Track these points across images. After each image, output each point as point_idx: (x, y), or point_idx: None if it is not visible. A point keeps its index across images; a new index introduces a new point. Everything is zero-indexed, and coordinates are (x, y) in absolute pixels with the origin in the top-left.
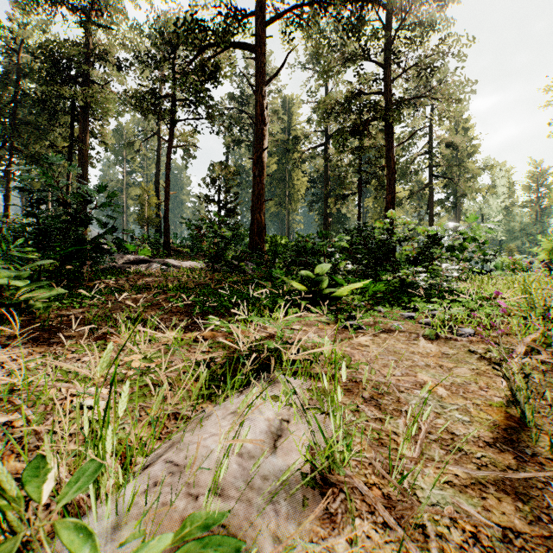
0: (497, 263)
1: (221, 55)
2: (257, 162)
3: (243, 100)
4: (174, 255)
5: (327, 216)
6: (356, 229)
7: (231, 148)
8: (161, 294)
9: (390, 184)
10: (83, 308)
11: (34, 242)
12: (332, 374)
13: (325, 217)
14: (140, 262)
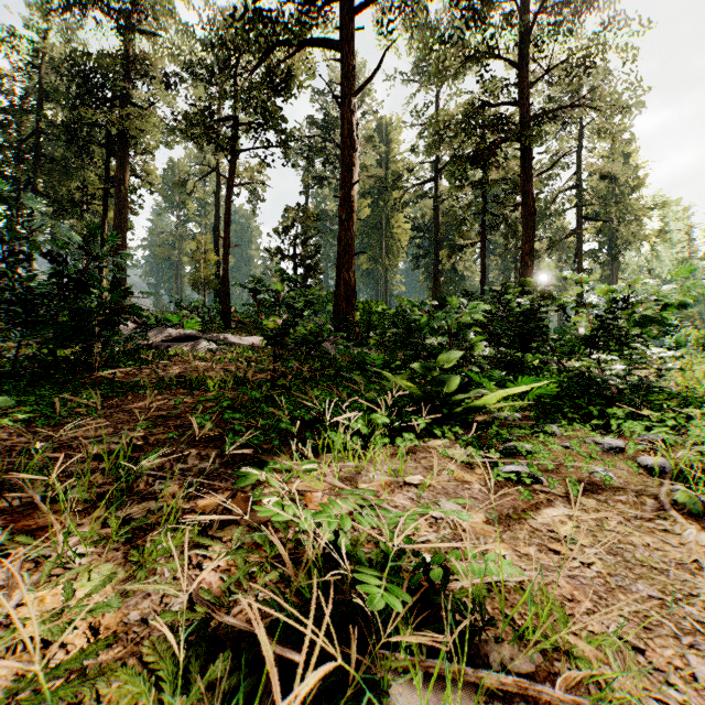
0: (678, 338)
1: (296, 59)
2: (345, 201)
3: (326, 124)
4: (235, 327)
5: (438, 274)
6: (492, 291)
7: (311, 187)
8: (193, 394)
9: (527, 229)
10: (54, 426)
11: (7, 315)
12: (528, 674)
13: (435, 275)
14: (185, 338)
